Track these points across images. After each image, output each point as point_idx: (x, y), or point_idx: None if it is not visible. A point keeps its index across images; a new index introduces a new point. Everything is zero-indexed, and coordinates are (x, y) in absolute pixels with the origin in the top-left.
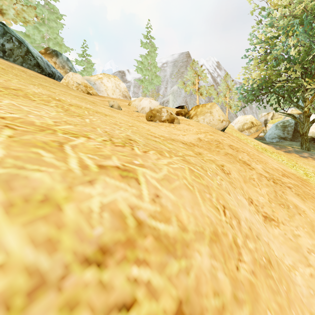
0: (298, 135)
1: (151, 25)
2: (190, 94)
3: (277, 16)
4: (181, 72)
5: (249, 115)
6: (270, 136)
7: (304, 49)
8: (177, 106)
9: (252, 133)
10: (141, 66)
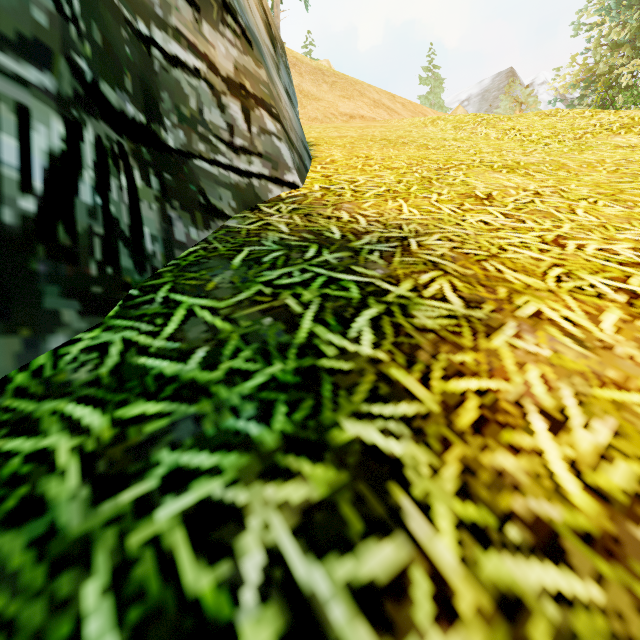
0: None
1: (434, 50)
2: None
3: None
4: (495, 108)
5: None
6: None
7: None
8: None
9: None
10: None
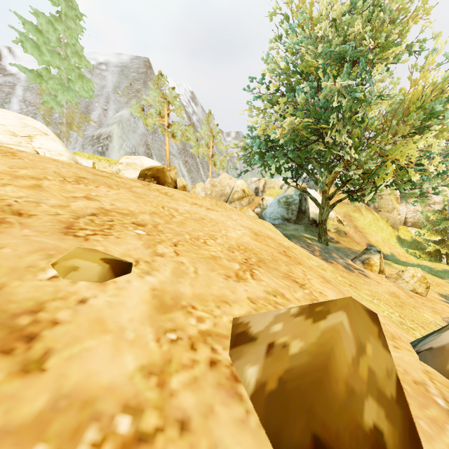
0: (302, 216)
1: None
2: (153, 132)
3: (319, 33)
4: (136, 89)
5: (240, 180)
6: (273, 216)
7: (339, 102)
8: (129, 149)
9: (244, 205)
10: (37, 37)
